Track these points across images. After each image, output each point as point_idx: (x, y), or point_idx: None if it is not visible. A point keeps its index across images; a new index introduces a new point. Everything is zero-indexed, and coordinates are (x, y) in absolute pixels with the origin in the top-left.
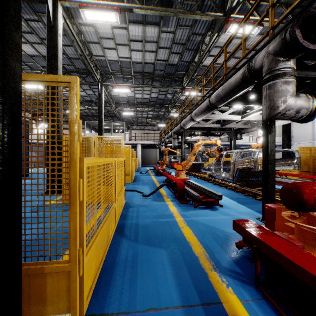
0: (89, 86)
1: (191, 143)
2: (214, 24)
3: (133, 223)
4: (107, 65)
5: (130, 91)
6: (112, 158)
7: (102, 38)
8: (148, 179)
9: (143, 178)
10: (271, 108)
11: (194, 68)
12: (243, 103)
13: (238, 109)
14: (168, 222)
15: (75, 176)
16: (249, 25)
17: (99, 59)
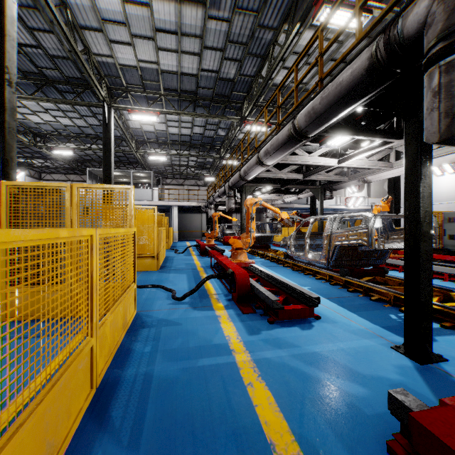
0: (90, 110)
1: None
2: (294, 11)
3: (138, 378)
4: (118, 74)
5: (158, 120)
6: (73, 230)
7: (106, 21)
8: (187, 263)
9: (179, 262)
10: (454, 114)
11: (261, 85)
12: (349, 133)
13: (334, 148)
14: (219, 368)
15: None
16: (351, 11)
17: (104, 63)
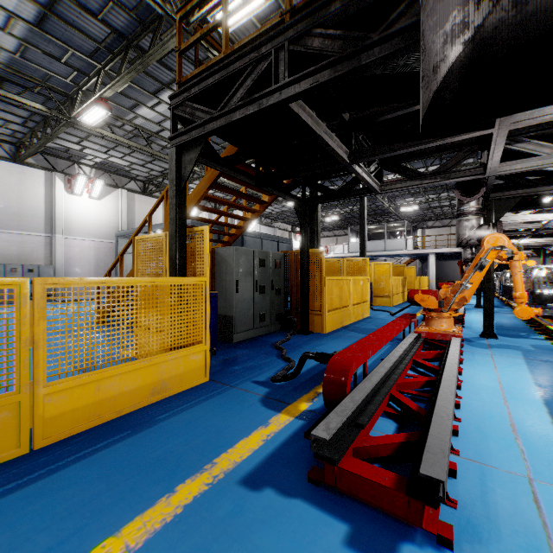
0: None
1: (542, 248)
2: None
3: (363, 323)
4: None
5: None
6: (346, 277)
7: None
8: None
9: None
10: (457, 239)
11: None
12: (512, 210)
13: None
14: None
15: (323, 283)
16: None
17: None
